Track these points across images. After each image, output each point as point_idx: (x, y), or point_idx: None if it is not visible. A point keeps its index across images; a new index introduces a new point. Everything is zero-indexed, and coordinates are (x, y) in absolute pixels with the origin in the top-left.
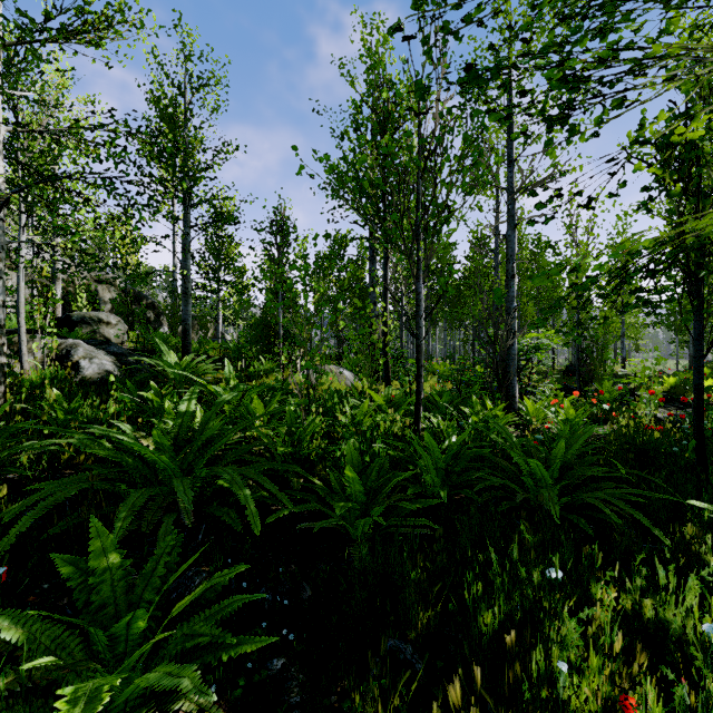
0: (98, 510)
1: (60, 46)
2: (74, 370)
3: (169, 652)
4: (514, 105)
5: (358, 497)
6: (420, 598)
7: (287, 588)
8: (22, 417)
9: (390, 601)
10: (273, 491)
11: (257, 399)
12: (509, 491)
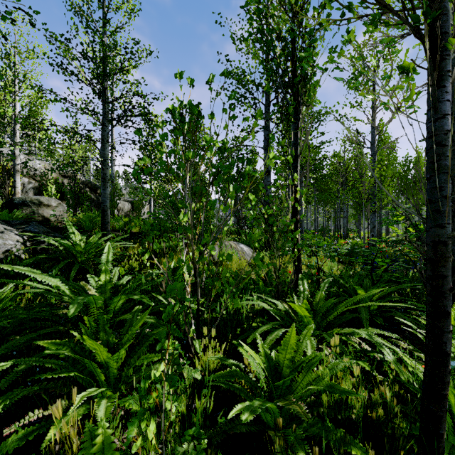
0: None
1: None
2: None
3: None
4: None
5: None
6: None
7: None
8: None
9: None
10: None
11: (91, 339)
12: None
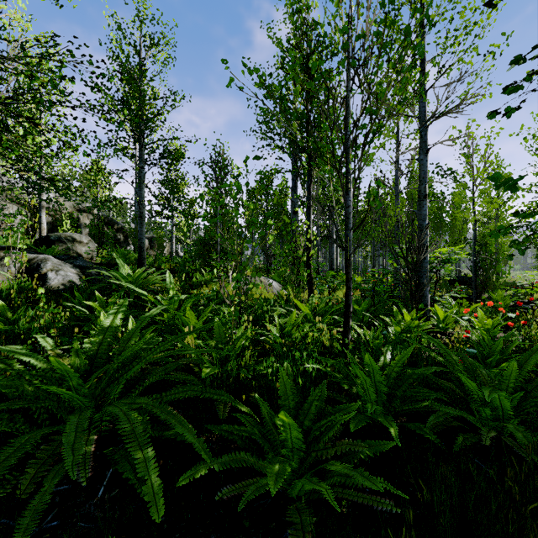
0: None
1: None
2: (42, 280)
3: None
4: None
5: (294, 443)
6: None
7: None
8: None
9: None
10: (189, 438)
11: (190, 310)
12: (454, 416)
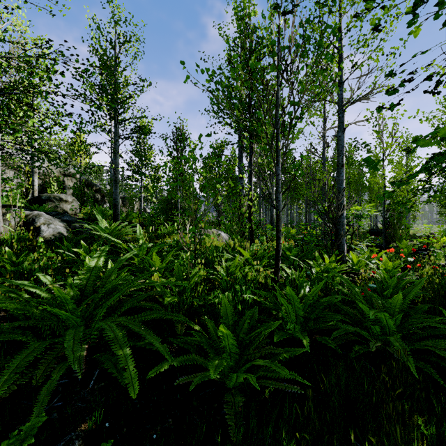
0: None
1: None
2: (36, 232)
3: None
4: None
5: (231, 349)
6: None
7: None
8: None
9: None
10: (155, 345)
11: (156, 255)
12: (355, 334)
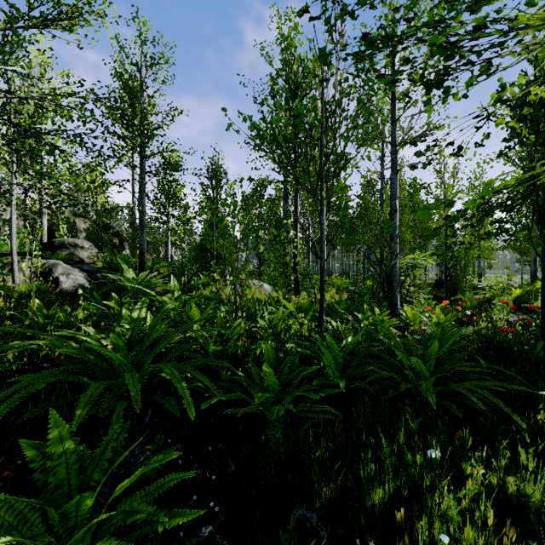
0: (65, 398)
1: (40, 30)
2: (54, 284)
3: (114, 524)
4: (400, 70)
5: (273, 387)
6: (323, 474)
7: (215, 465)
8: (12, 321)
9: (299, 475)
10: (205, 383)
11: (195, 307)
12: (394, 381)
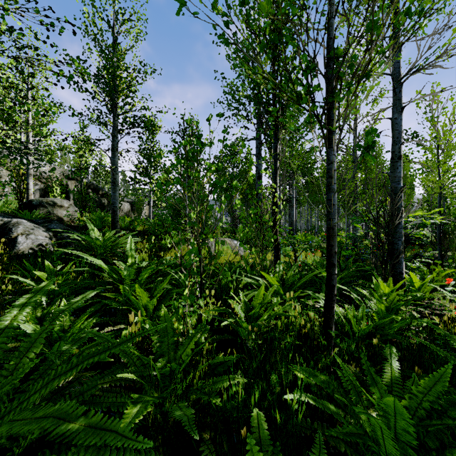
0: None
1: None
2: (11, 244)
3: None
4: None
5: None
6: None
7: None
8: None
9: None
10: None
11: (139, 288)
12: None
